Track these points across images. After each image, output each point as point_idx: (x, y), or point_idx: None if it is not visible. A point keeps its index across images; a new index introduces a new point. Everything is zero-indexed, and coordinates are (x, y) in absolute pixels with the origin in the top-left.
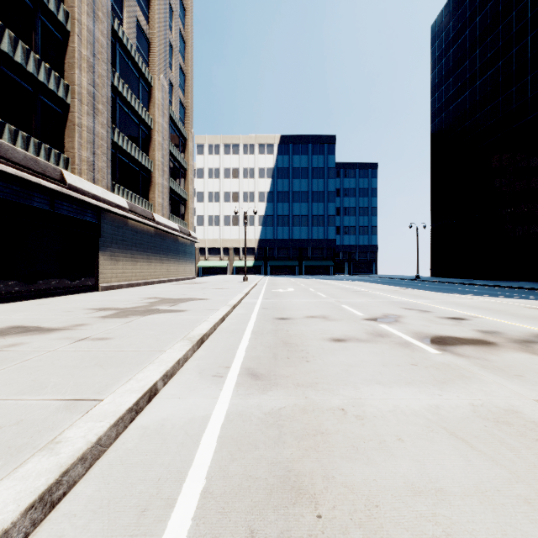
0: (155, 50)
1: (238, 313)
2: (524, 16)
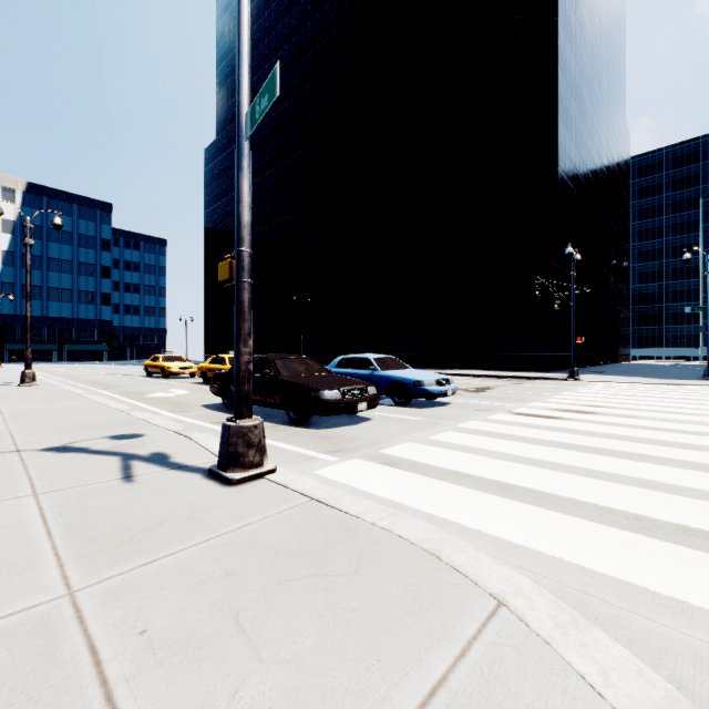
0: None
1: None
2: None
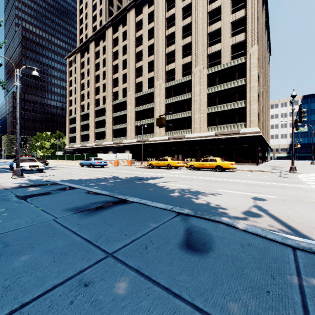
0: (267, 102)
1: None
2: None
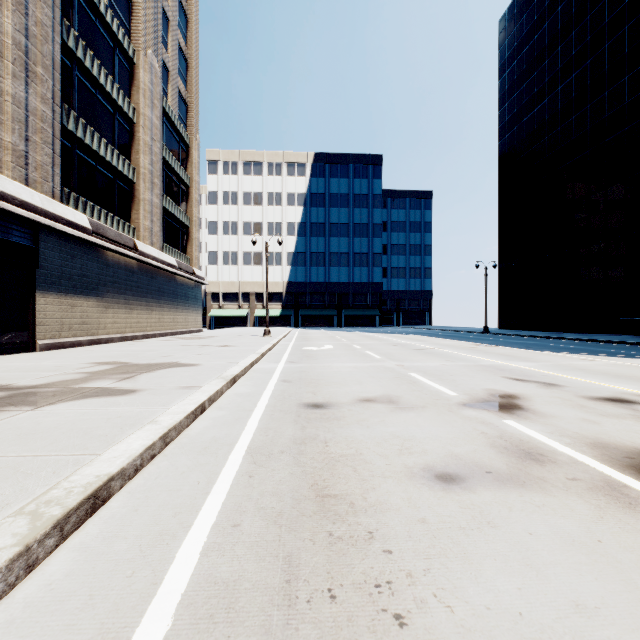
0: (139, 14)
1: (237, 394)
2: (619, 1)
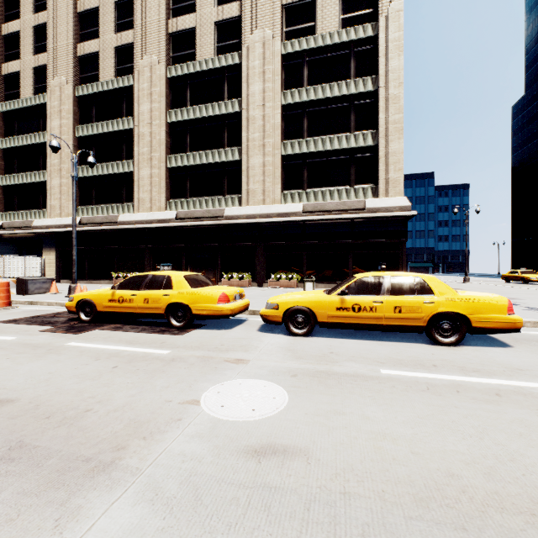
0: None
1: None
2: None
